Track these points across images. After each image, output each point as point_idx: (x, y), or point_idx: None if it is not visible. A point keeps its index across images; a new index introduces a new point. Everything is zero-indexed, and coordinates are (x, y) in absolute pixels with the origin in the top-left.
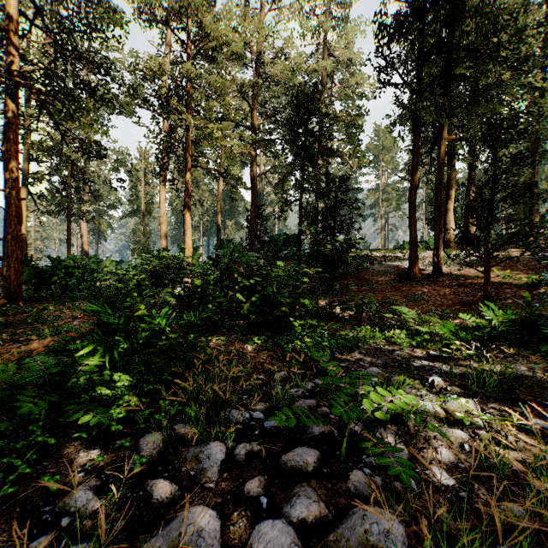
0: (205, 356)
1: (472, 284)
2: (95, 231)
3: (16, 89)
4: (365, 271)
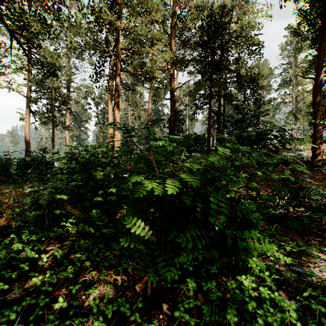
0: None
1: None
2: (77, 137)
3: None
4: None
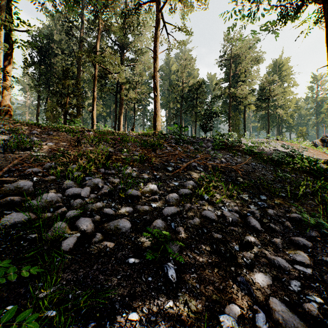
0: None
1: None
2: None
3: None
4: None
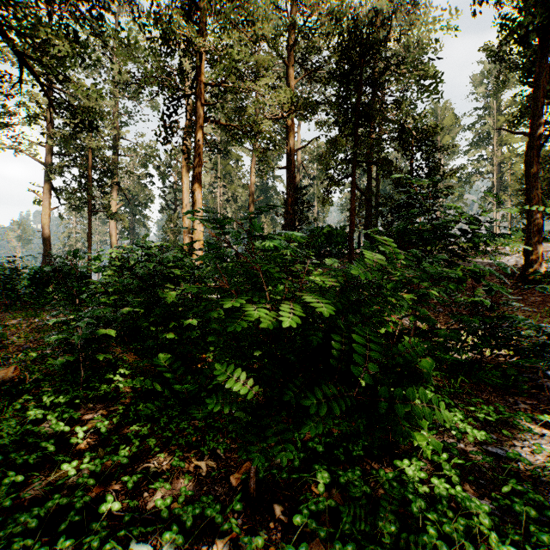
0: None
1: None
2: (130, 232)
3: None
4: None
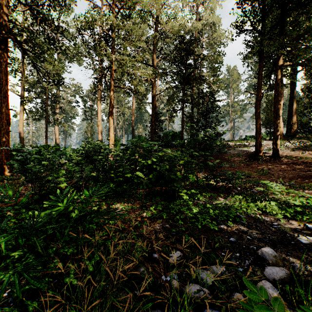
0: (107, 228)
1: (303, 163)
2: (64, 131)
3: (6, 41)
4: (224, 154)
